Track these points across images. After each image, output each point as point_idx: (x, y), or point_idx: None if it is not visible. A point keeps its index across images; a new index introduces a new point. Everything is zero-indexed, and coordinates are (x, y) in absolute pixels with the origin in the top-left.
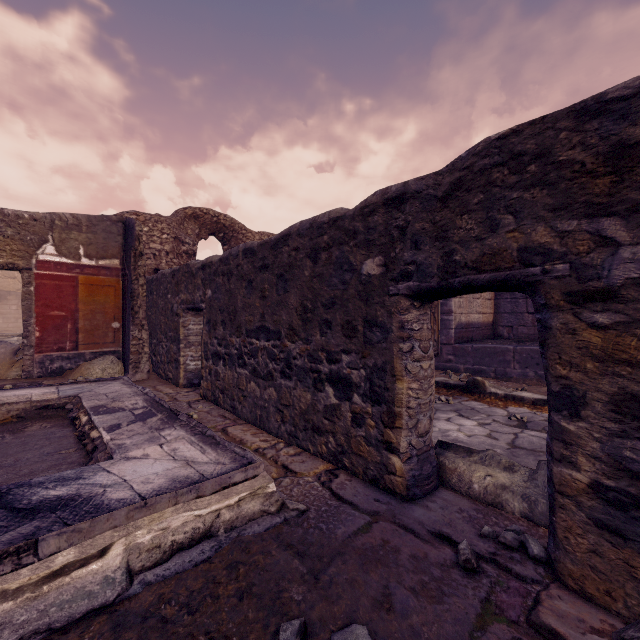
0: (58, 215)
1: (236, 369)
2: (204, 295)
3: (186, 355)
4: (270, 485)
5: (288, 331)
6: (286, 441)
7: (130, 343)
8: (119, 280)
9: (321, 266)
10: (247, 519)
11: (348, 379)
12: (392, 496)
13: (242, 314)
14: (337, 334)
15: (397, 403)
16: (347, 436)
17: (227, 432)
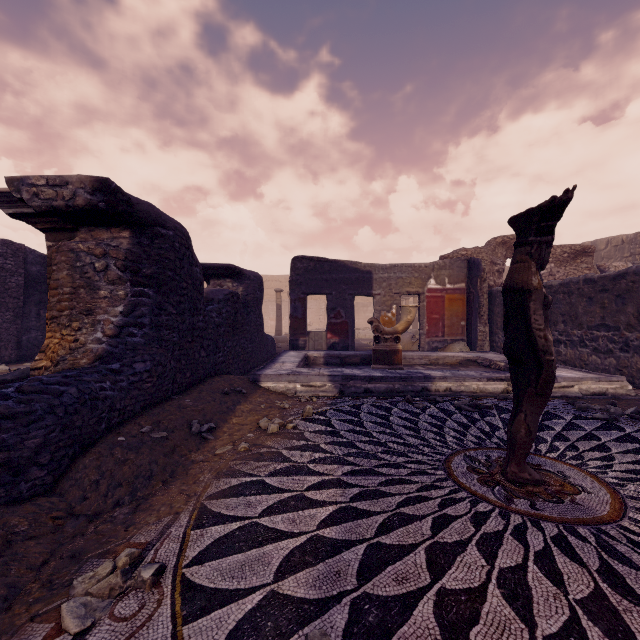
0: (436, 262)
1: (577, 349)
2: None
3: None
4: (629, 386)
5: (626, 326)
6: None
7: (477, 334)
8: (464, 296)
9: None
10: (619, 395)
11: None
12: None
13: (583, 317)
14: None
15: None
16: None
17: None
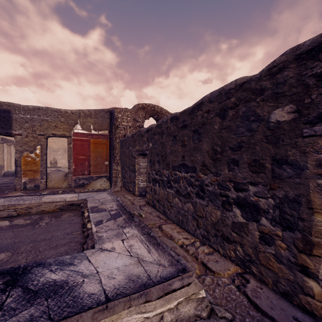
0: (82, 110)
1: (166, 189)
2: (148, 146)
3: (138, 179)
4: (200, 291)
5: (201, 167)
6: (200, 240)
7: (112, 172)
8: (108, 141)
9: (228, 120)
10: None
11: (255, 205)
12: (310, 316)
13: (170, 156)
14: (244, 170)
15: (315, 233)
16: (255, 250)
17: (162, 229)
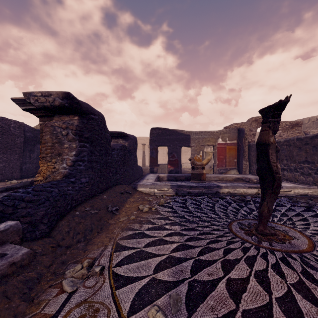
0: (222, 130)
1: (293, 173)
2: None
3: None
4: None
5: (317, 162)
6: None
7: (243, 166)
8: (236, 146)
9: None
10: (314, 195)
11: None
12: None
13: (296, 157)
14: None
15: None
16: None
17: None
